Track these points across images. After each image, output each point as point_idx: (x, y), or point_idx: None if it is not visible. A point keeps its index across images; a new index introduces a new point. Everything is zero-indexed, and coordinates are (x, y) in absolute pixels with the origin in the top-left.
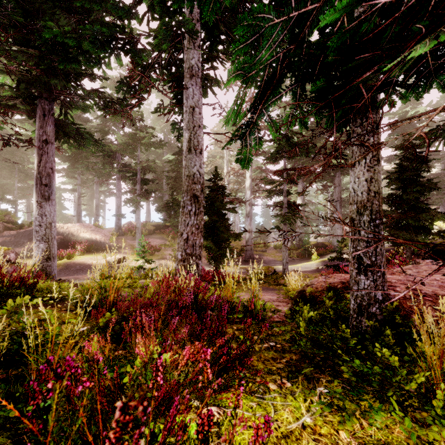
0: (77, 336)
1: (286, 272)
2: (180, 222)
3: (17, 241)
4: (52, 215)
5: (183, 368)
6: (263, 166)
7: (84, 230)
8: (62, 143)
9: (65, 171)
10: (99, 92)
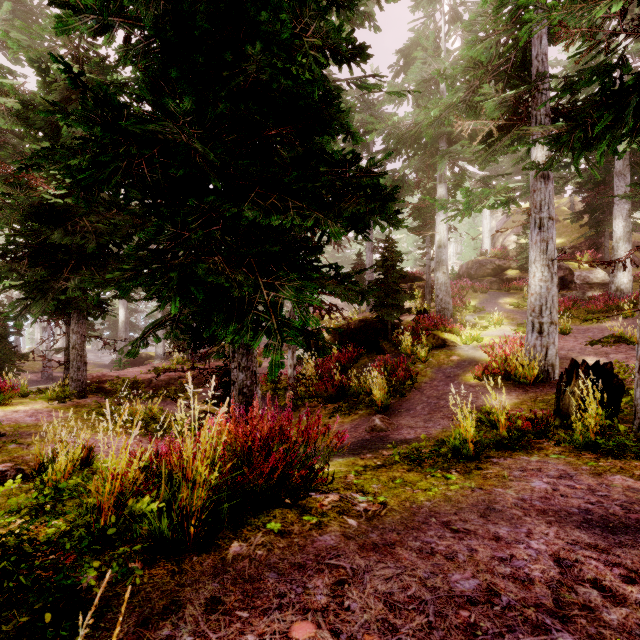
0: None
1: None
2: None
3: None
4: None
5: None
6: None
7: None
8: None
9: None
10: None
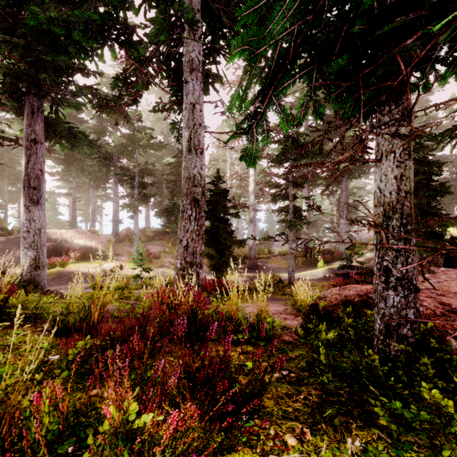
0: (43, 370)
1: (292, 280)
2: (179, 227)
3: (6, 248)
4: (41, 220)
5: (168, 441)
6: (267, 170)
7: (79, 236)
8: (53, 143)
9: (58, 174)
10: (92, 89)
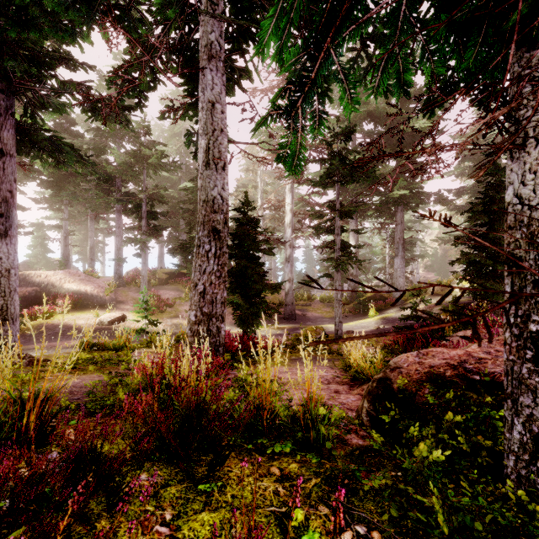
0: None
1: (339, 334)
2: (194, 267)
3: None
4: (11, 258)
5: None
6: (307, 198)
7: (70, 279)
8: (31, 158)
9: (46, 201)
10: (81, 87)
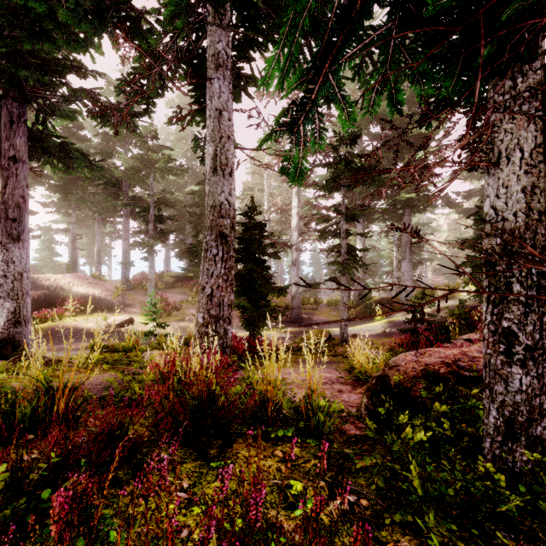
0: None
1: (344, 337)
2: (201, 271)
3: None
4: (23, 261)
5: None
6: (313, 201)
7: (78, 283)
8: (42, 164)
9: (54, 205)
10: (91, 94)
